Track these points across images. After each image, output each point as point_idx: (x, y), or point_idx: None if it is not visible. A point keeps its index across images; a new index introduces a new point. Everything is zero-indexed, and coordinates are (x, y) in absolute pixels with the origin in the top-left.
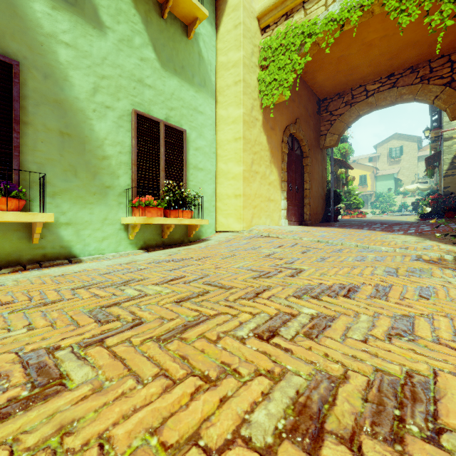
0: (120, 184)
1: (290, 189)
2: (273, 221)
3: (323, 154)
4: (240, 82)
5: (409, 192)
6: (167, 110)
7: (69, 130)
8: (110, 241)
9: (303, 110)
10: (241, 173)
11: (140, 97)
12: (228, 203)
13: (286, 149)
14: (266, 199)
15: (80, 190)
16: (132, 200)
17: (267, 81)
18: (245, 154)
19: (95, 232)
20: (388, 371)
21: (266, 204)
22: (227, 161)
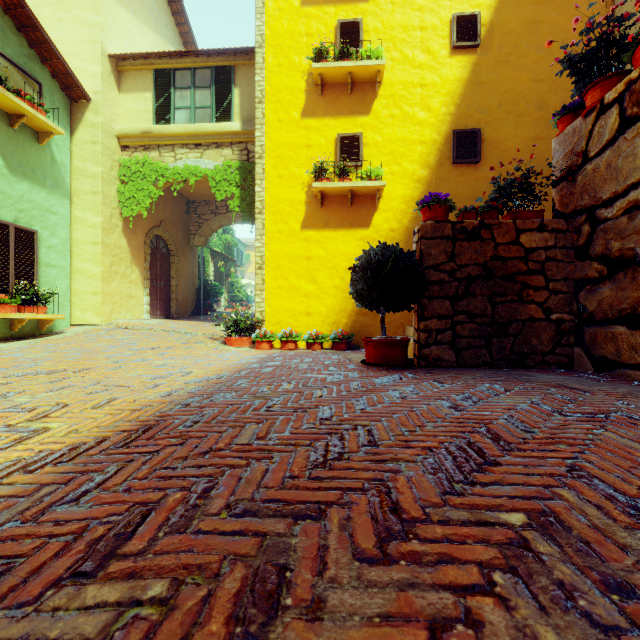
0: None
1: (155, 286)
2: (134, 315)
3: (194, 251)
4: (99, 194)
5: None
6: (17, 212)
7: None
8: None
9: (170, 212)
10: (100, 274)
11: None
12: (85, 299)
13: (149, 250)
14: (127, 295)
15: None
16: None
17: (127, 196)
18: (104, 257)
19: None
20: (144, 358)
21: (127, 300)
22: (85, 260)
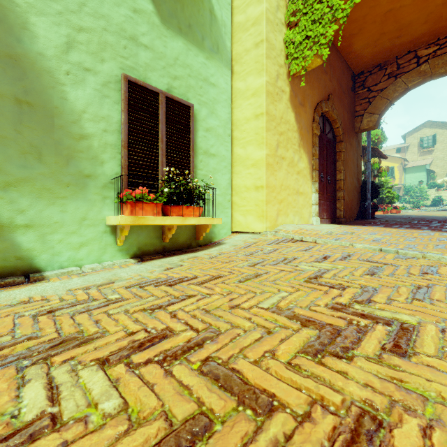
0: (105, 172)
1: (321, 180)
2: (302, 219)
3: (358, 139)
4: (262, 42)
5: (444, 185)
6: (170, 79)
7: (30, 98)
8: (91, 248)
9: (337, 84)
10: (264, 158)
11: (133, 59)
12: (246, 197)
13: (318, 130)
14: (294, 191)
15: (46, 180)
16: (118, 193)
17: (297, 41)
18: (269, 134)
19: (68, 237)
20: None
21: (294, 197)
22: (246, 144)
